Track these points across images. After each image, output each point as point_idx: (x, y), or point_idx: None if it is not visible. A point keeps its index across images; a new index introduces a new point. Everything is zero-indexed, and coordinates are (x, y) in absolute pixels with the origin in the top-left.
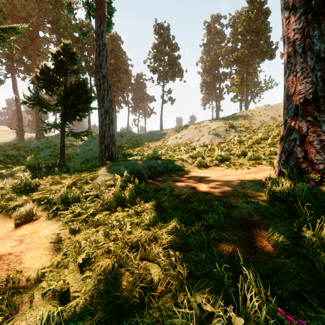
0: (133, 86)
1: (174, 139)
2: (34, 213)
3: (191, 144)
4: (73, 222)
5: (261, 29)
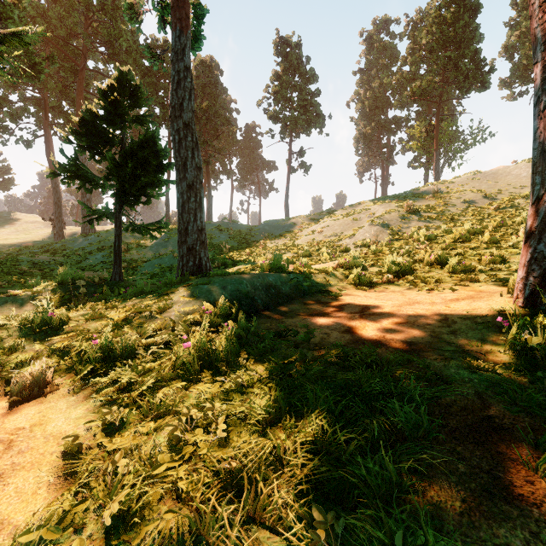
0: (239, 146)
1: (310, 234)
2: (50, 378)
3: (340, 243)
4: (112, 407)
5: (465, 38)
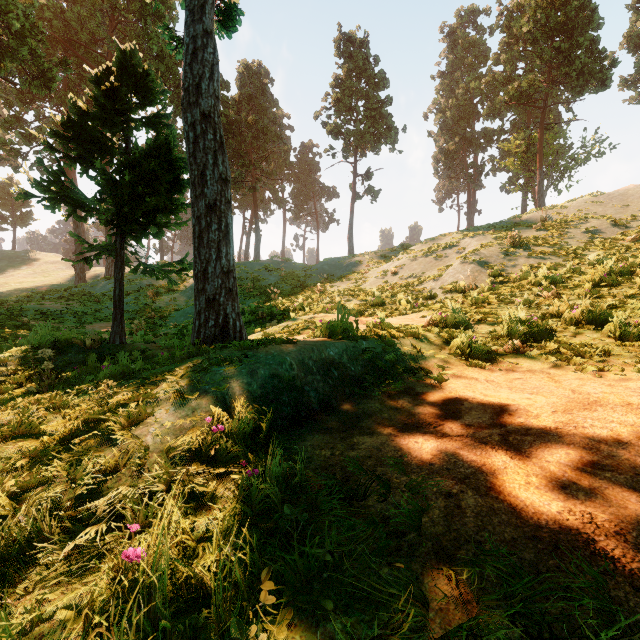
0: (293, 169)
1: (381, 275)
2: None
3: (421, 286)
4: None
5: (579, 23)
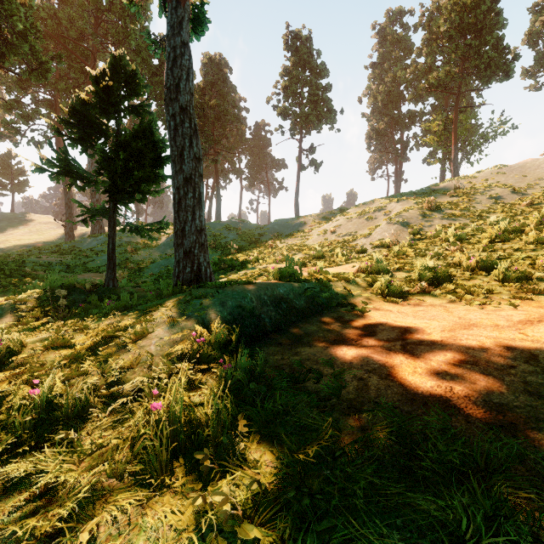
0: (248, 144)
1: (322, 233)
2: None
3: (355, 243)
4: None
5: (487, 24)
